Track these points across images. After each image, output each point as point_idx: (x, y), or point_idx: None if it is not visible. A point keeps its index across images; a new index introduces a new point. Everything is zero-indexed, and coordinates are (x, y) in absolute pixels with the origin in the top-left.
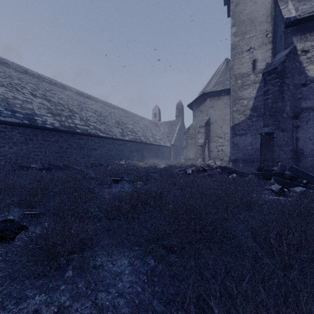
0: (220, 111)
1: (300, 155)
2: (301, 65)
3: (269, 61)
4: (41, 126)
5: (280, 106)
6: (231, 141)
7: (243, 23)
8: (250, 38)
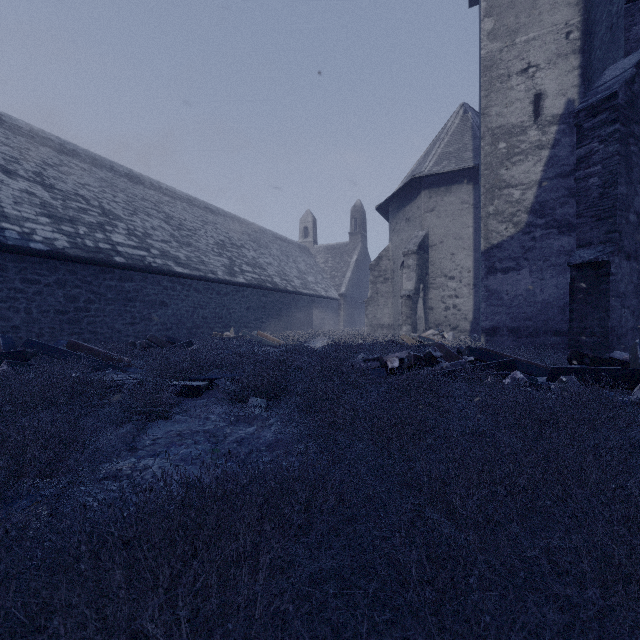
0: (451, 218)
1: None
2: None
3: (574, 96)
4: (15, 246)
5: (624, 193)
6: (484, 285)
7: (511, 9)
8: (528, 42)
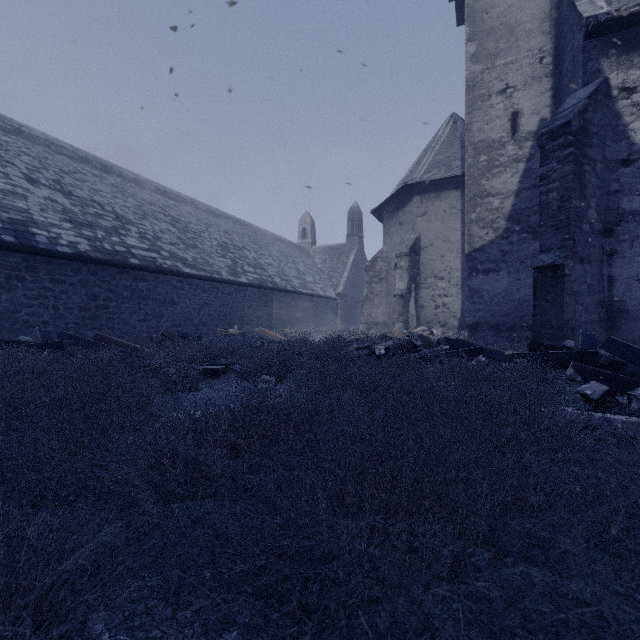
0: (441, 222)
1: (616, 314)
2: (620, 121)
3: (547, 115)
4: (45, 250)
5: (578, 206)
6: (467, 285)
7: (492, 35)
8: (506, 65)
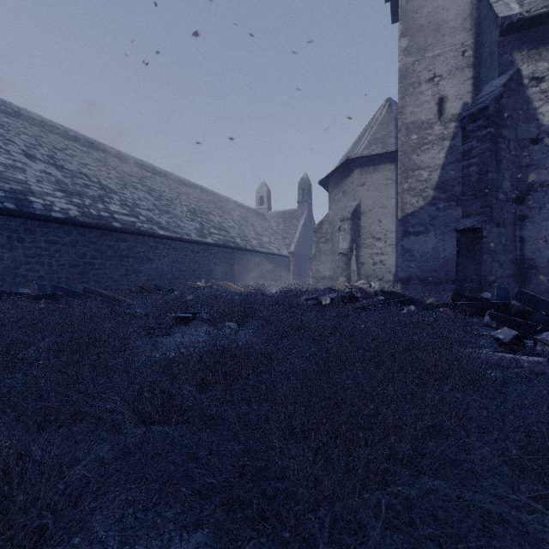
0: (378, 191)
1: (527, 270)
2: (531, 105)
3: (468, 100)
4: (41, 215)
5: (494, 178)
6: (400, 245)
7: (421, 31)
8: (434, 57)
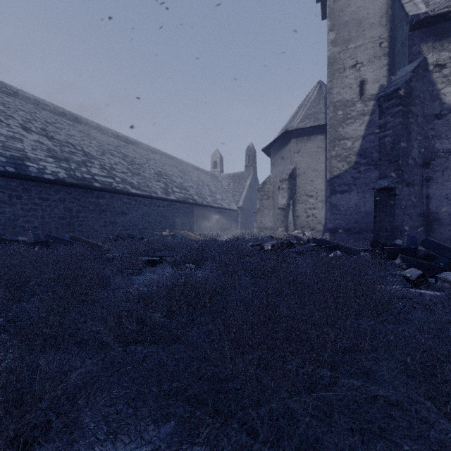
0: (311, 157)
1: (432, 221)
2: (435, 87)
3: (384, 83)
4: (36, 177)
5: (405, 147)
6: (328, 201)
7: (346, 26)
8: (356, 48)
